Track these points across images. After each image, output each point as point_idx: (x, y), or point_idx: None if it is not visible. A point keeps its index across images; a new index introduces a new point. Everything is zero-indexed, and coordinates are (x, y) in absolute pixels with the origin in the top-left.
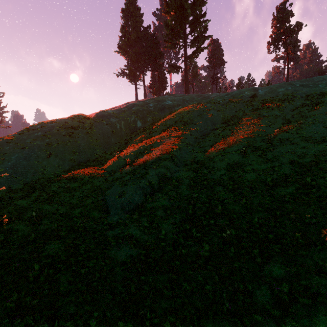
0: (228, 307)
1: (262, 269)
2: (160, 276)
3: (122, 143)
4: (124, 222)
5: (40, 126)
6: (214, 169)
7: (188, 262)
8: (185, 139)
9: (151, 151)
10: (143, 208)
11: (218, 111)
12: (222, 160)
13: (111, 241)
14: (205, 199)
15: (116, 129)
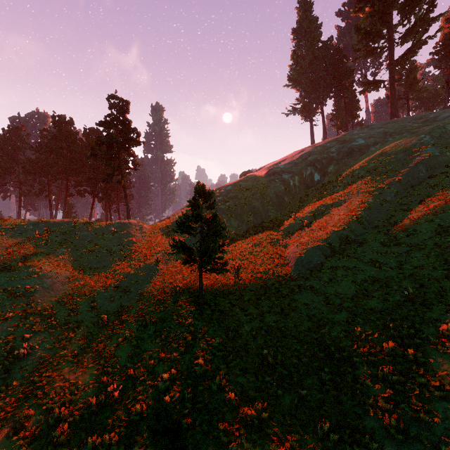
0: (392, 333)
1: (438, 318)
2: (338, 315)
3: (296, 202)
4: (305, 277)
5: (219, 191)
6: (414, 232)
7: (364, 309)
8: (380, 194)
9: (332, 211)
10: (322, 267)
11: (444, 147)
12: (429, 221)
13: (295, 288)
14: (395, 263)
15: (289, 187)
